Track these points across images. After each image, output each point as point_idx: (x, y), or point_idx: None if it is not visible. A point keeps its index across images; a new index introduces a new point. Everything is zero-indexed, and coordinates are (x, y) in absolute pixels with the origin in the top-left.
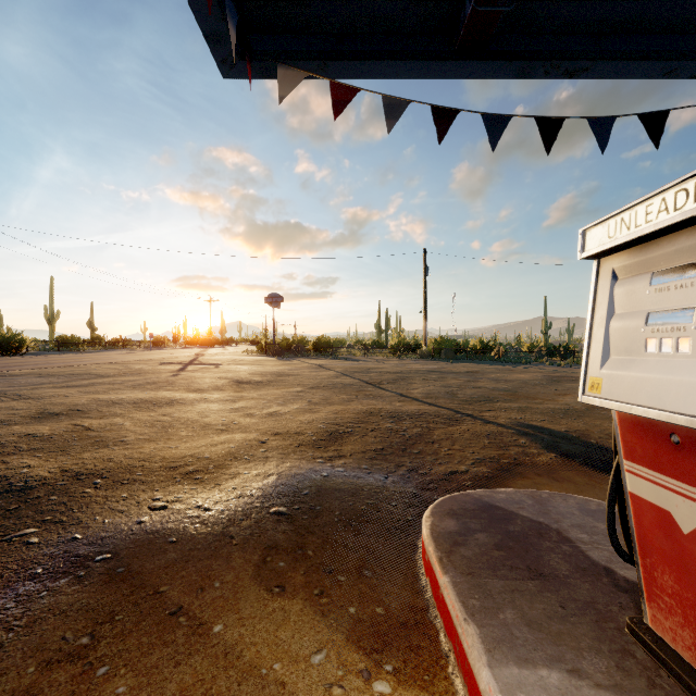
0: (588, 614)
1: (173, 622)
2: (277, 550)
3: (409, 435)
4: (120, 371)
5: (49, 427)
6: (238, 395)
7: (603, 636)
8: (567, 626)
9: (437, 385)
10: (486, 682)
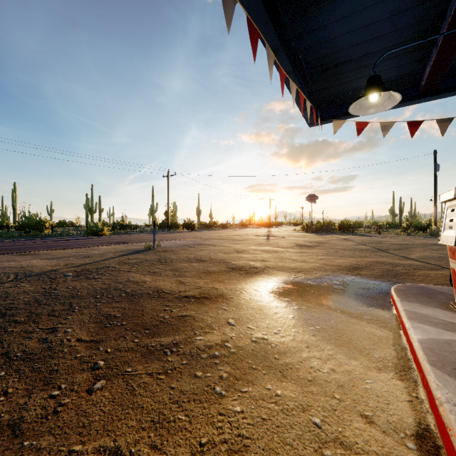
0: (440, 302)
1: (314, 293)
2: (338, 290)
3: (399, 272)
4: (242, 238)
5: (245, 255)
6: (302, 250)
7: (440, 304)
8: (430, 302)
9: (433, 253)
10: (398, 302)
